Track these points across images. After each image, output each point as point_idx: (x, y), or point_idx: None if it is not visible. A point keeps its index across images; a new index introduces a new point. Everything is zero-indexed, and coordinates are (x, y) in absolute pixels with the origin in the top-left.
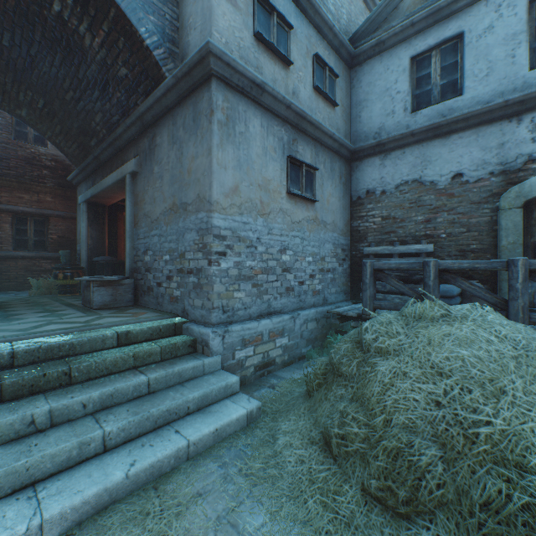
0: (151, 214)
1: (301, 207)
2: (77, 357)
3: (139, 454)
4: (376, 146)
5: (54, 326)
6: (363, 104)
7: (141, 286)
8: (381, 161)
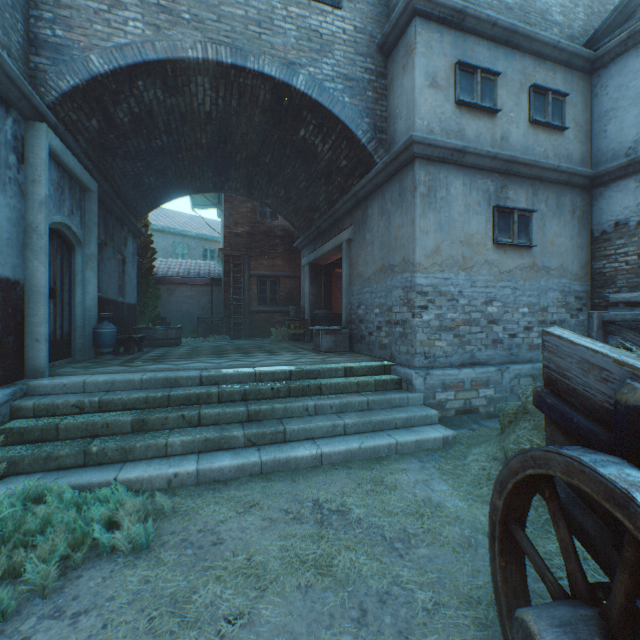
0: (363, 274)
1: (512, 255)
2: (322, 379)
3: (365, 439)
4: (628, 166)
5: (304, 359)
6: (608, 114)
7: (355, 335)
8: (637, 183)
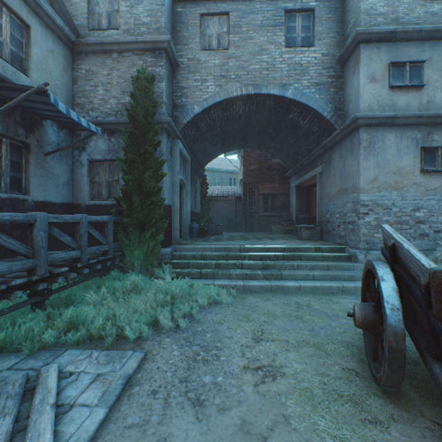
0: (329, 194)
1: (437, 178)
2: (301, 253)
3: (324, 283)
4: None
5: (292, 243)
6: None
7: (324, 230)
8: None
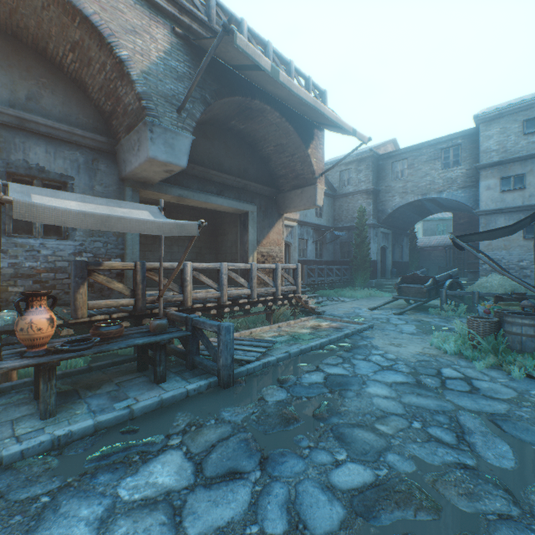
0: None
1: None
2: None
3: None
4: None
5: None
6: None
7: None
8: None
